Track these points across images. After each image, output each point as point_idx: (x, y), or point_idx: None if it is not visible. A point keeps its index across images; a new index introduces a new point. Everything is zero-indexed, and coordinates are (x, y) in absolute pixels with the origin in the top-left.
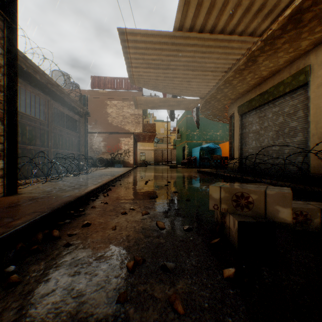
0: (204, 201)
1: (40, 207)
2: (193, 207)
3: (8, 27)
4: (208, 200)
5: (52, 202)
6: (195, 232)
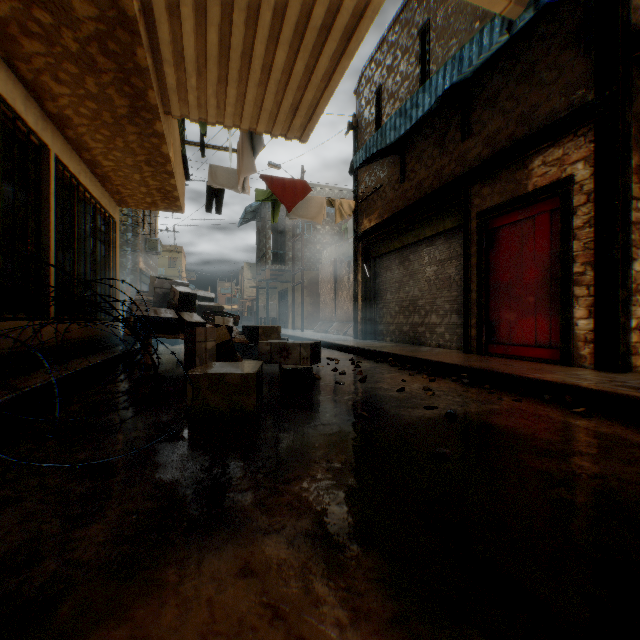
0: (325, 418)
1: (480, 365)
2: (344, 403)
3: (595, 128)
4: (314, 421)
5: (499, 368)
6: (332, 383)
